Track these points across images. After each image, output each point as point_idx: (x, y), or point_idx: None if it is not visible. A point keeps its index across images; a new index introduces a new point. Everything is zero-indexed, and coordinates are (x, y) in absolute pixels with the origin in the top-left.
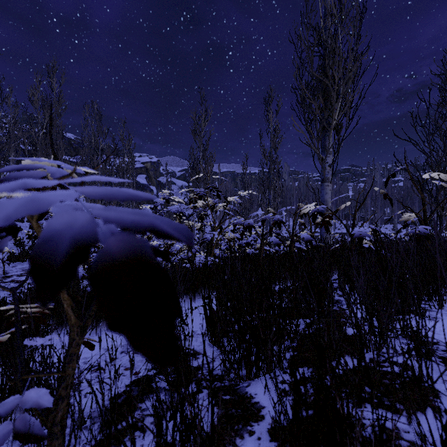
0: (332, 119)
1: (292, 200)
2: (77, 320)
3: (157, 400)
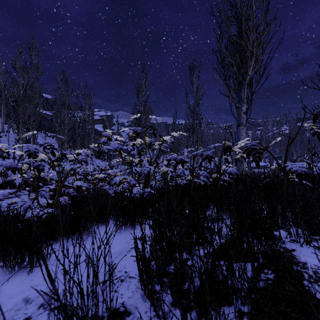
0: (247, 75)
1: (209, 143)
2: None
3: None
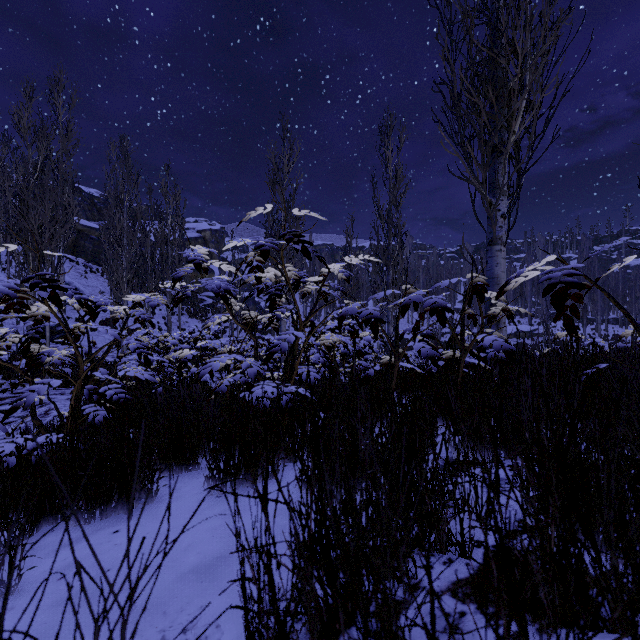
0: (510, 132)
1: (418, 286)
2: None
3: None
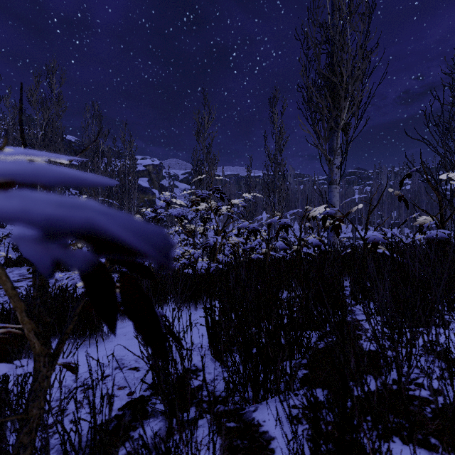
0: (340, 119)
1: (298, 204)
2: (43, 347)
3: (144, 447)
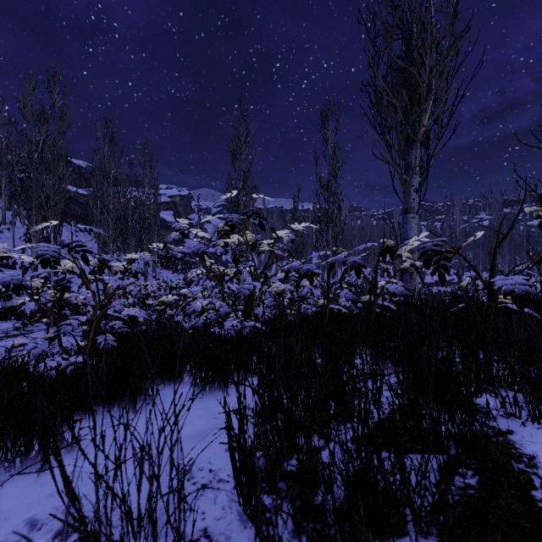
0: (420, 125)
1: (354, 242)
2: None
3: None
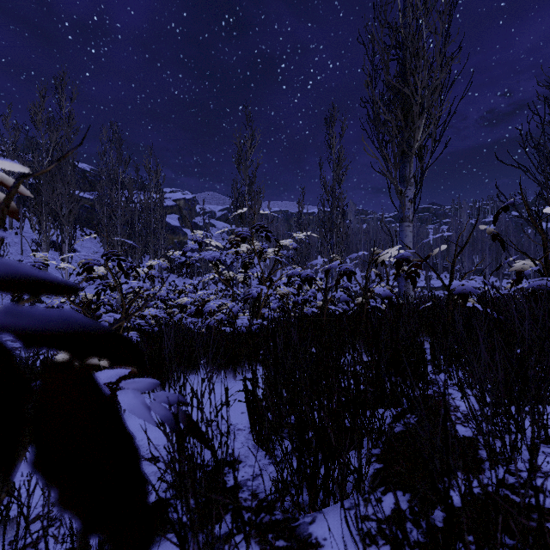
0: (414, 141)
1: (360, 246)
2: None
3: None
